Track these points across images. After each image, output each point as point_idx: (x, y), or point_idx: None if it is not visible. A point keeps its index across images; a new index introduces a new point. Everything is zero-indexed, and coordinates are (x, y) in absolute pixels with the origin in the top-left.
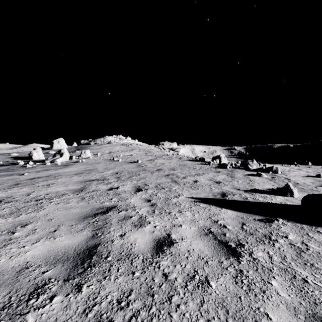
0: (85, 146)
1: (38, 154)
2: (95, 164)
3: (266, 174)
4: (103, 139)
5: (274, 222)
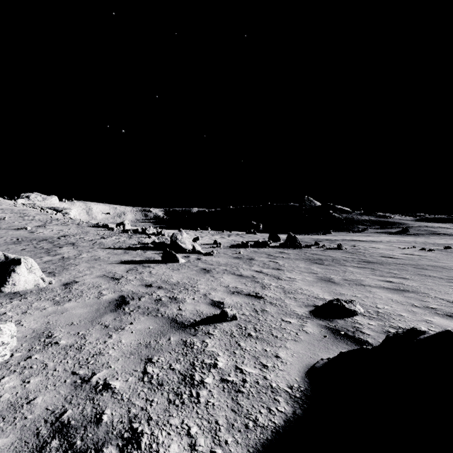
0: None
1: None
2: None
3: (156, 237)
4: None
5: (137, 251)
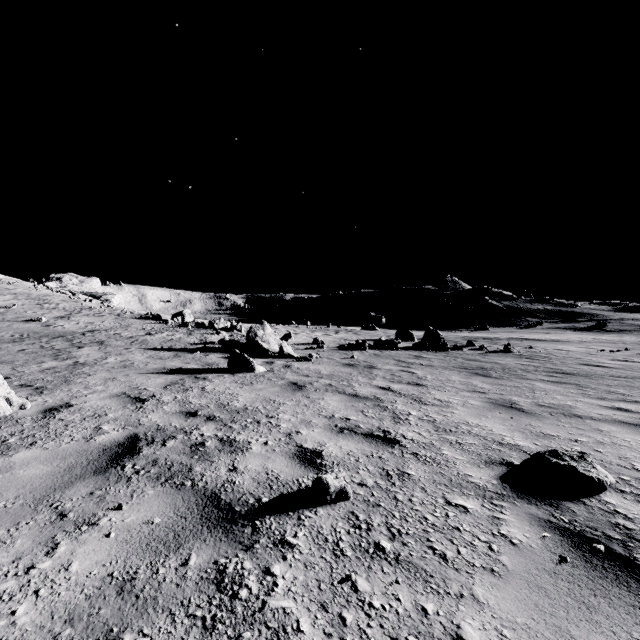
0: None
1: None
2: None
3: (228, 333)
4: None
5: (195, 353)
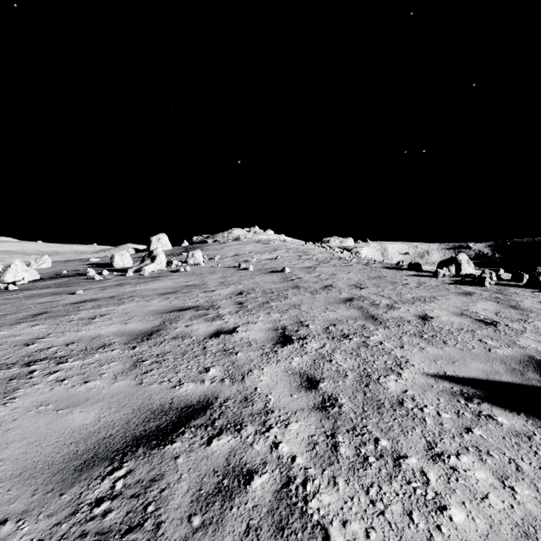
0: (198, 246)
1: (122, 258)
2: (206, 275)
3: None
4: (228, 234)
5: None
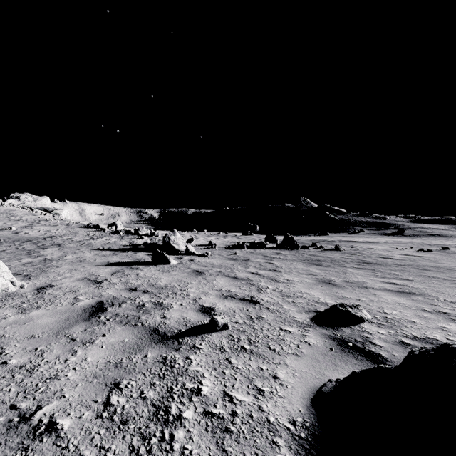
0: None
1: None
2: None
3: (149, 238)
4: None
5: (127, 252)
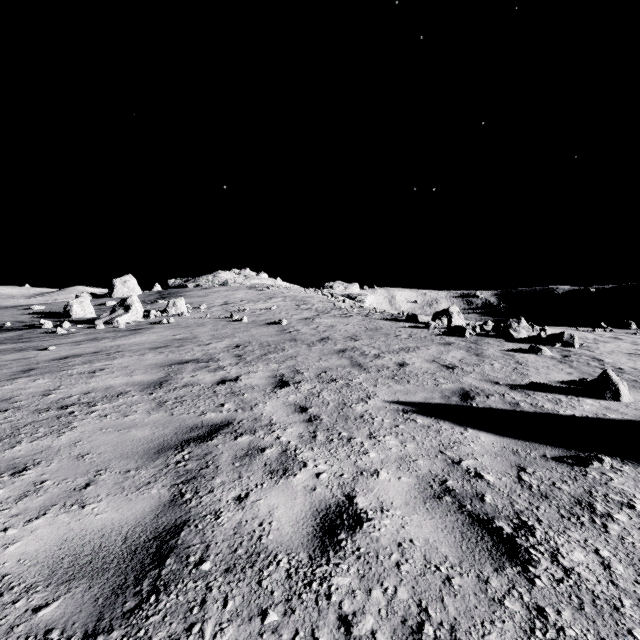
0: (176, 291)
1: (82, 306)
2: (195, 328)
3: (549, 349)
4: (213, 277)
5: (592, 465)
